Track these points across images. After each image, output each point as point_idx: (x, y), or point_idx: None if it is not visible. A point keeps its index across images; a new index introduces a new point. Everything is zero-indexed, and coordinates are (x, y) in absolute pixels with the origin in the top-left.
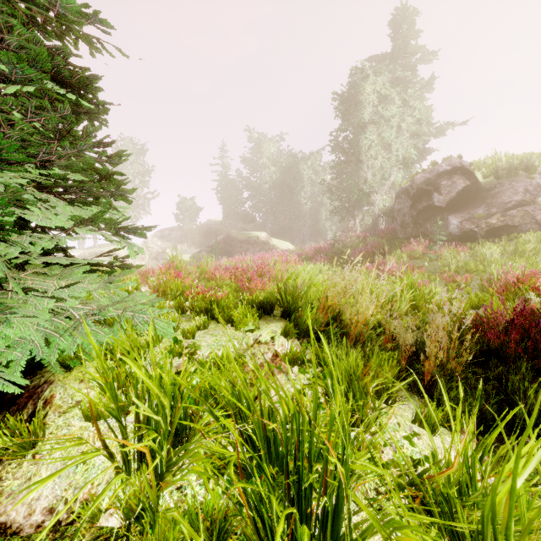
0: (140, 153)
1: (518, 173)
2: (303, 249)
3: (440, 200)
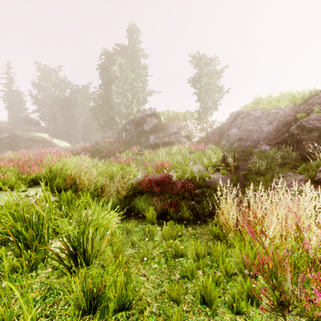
0: None
1: (175, 120)
2: (75, 147)
3: (147, 128)
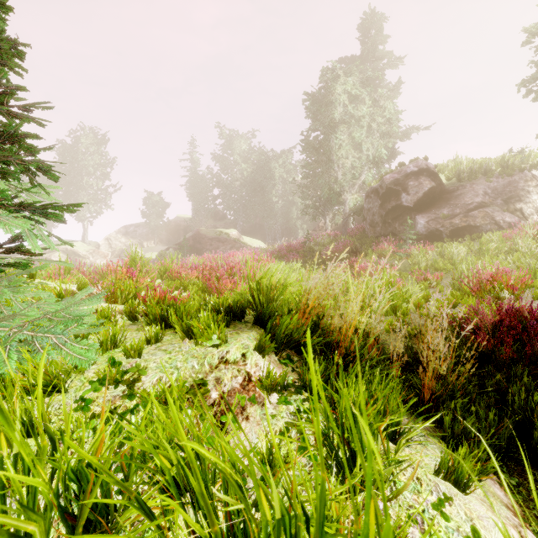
0: (102, 144)
1: (478, 177)
2: (274, 247)
3: (408, 200)
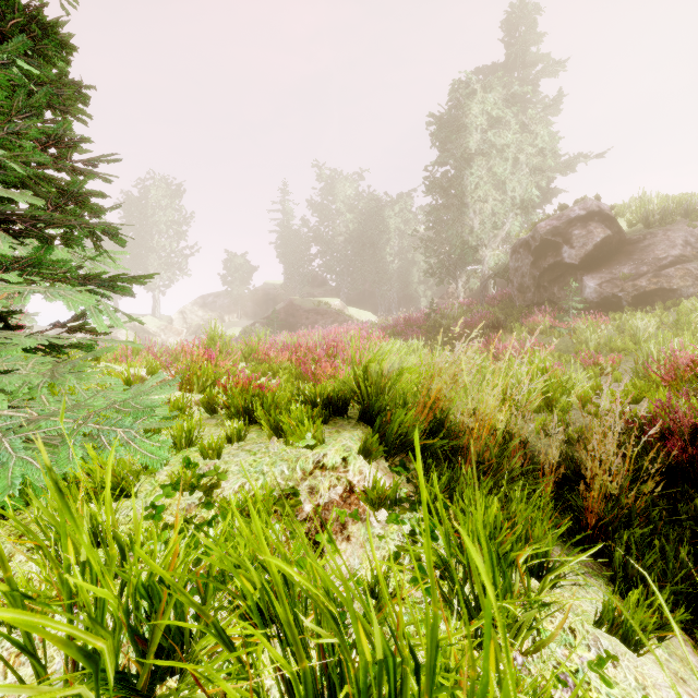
0: (176, 195)
1: (675, 220)
2: (388, 321)
3: (572, 256)
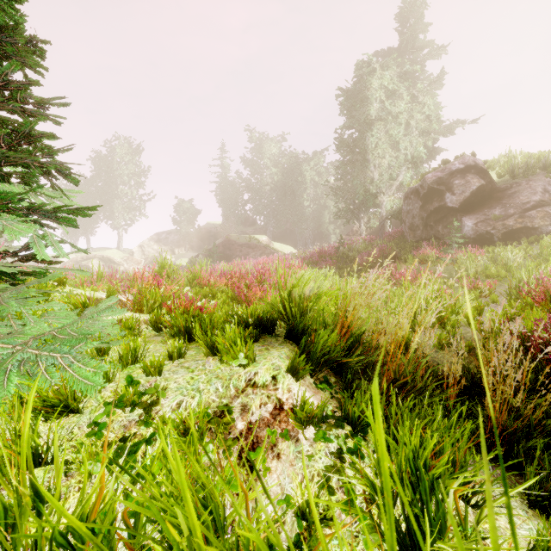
0: (136, 153)
1: (535, 172)
2: (306, 253)
3: (453, 201)
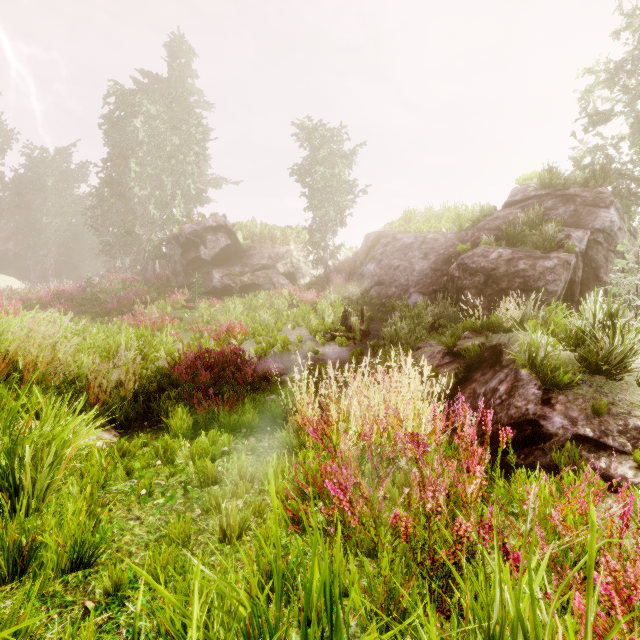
0: None
1: (267, 241)
2: (36, 291)
3: (206, 254)
